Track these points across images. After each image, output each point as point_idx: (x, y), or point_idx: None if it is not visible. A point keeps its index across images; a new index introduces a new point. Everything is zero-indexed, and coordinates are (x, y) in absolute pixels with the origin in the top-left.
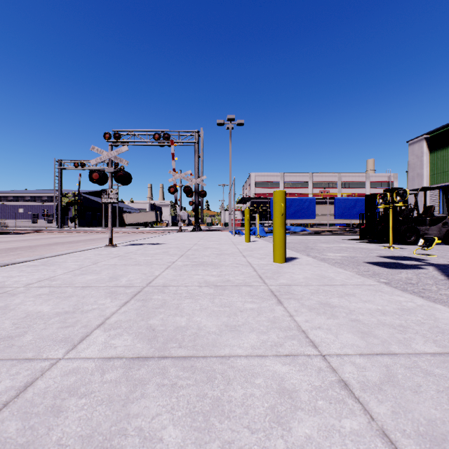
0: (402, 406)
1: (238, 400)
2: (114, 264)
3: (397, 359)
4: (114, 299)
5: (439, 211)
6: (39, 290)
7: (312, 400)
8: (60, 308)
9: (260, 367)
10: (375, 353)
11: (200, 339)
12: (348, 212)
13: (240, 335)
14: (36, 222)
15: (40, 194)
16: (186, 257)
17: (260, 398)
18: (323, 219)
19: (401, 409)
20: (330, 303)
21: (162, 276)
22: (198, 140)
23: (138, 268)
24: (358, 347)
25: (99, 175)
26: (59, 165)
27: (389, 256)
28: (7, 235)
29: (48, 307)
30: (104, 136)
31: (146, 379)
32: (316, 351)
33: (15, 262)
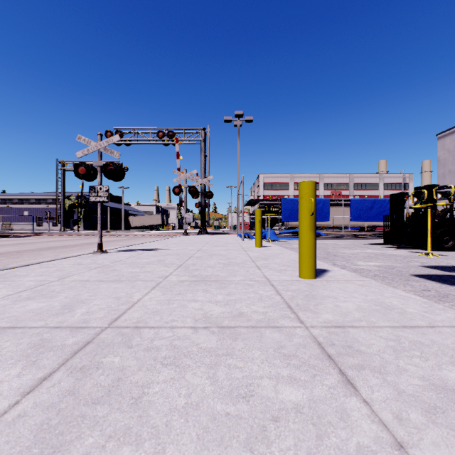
0: None
1: None
2: (85, 280)
3: None
4: (27, 367)
5: None
6: None
7: None
8: None
9: None
10: None
11: None
12: (365, 214)
13: None
14: (41, 224)
15: (45, 197)
16: (185, 269)
17: None
18: (336, 221)
19: None
20: (454, 386)
21: (141, 303)
22: (204, 138)
23: (114, 287)
24: None
25: (86, 170)
26: (61, 166)
27: (436, 266)
28: (5, 238)
29: None
30: (106, 134)
31: None
32: None
33: None
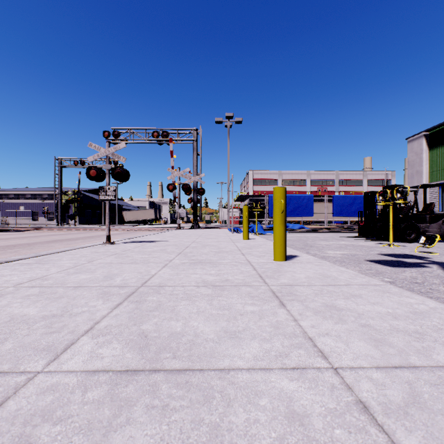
0: (436, 437)
1: (240, 428)
2: (109, 263)
3: (419, 374)
4: (106, 301)
5: (439, 208)
6: (29, 290)
7: (328, 429)
8: (48, 310)
9: (264, 383)
10: (393, 366)
11: (197, 347)
12: (346, 210)
13: (241, 343)
14: (37, 219)
15: (40, 192)
16: (184, 255)
17: (266, 425)
18: (321, 216)
19: (435, 441)
20: (336, 305)
21: (158, 275)
22: (196, 138)
23: (134, 266)
24: (373, 358)
25: (96, 172)
26: (59, 163)
27: (390, 254)
28: (7, 232)
29: (35, 310)
30: (104, 134)
31: (133, 398)
32: (327, 363)
33: (9, 260)
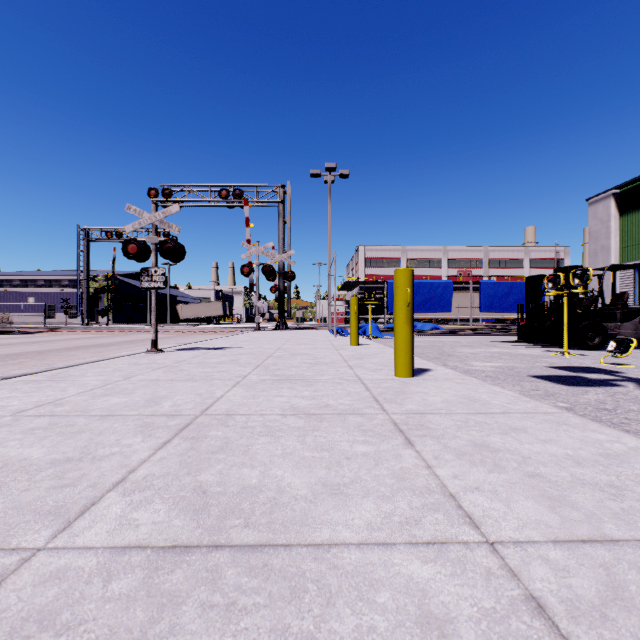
0: None
1: None
2: (155, 380)
3: (620, 551)
4: (147, 437)
5: (634, 300)
6: (34, 421)
7: None
8: (60, 452)
9: (384, 567)
10: (580, 540)
11: (281, 510)
12: (499, 303)
13: (348, 503)
14: (53, 316)
15: (58, 277)
16: (265, 369)
17: (387, 636)
18: (463, 312)
19: None
20: (490, 444)
21: (226, 398)
22: (283, 199)
23: (191, 385)
24: (549, 527)
25: (137, 248)
26: (84, 235)
27: (565, 366)
28: (9, 335)
29: (40, 451)
30: (149, 193)
31: (182, 592)
32: (478, 534)
33: (8, 375)
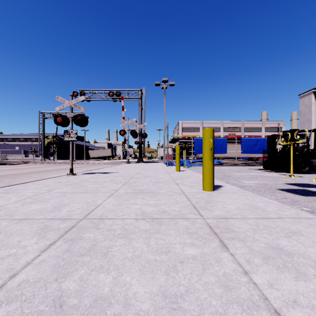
0: None
1: None
2: (64, 192)
3: None
4: (40, 239)
5: None
6: None
7: None
8: None
9: None
10: None
11: None
12: (251, 149)
13: None
14: (28, 156)
15: (30, 136)
16: (129, 185)
17: None
18: (232, 154)
19: None
20: (282, 247)
21: (102, 205)
22: (141, 96)
23: (84, 196)
24: None
25: (62, 119)
26: (42, 115)
27: (295, 183)
28: (4, 165)
29: None
30: (73, 94)
31: None
32: None
33: None
